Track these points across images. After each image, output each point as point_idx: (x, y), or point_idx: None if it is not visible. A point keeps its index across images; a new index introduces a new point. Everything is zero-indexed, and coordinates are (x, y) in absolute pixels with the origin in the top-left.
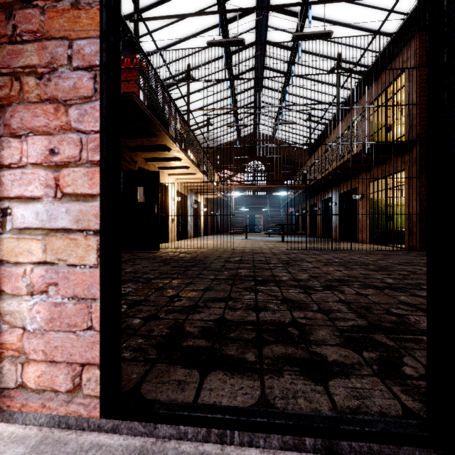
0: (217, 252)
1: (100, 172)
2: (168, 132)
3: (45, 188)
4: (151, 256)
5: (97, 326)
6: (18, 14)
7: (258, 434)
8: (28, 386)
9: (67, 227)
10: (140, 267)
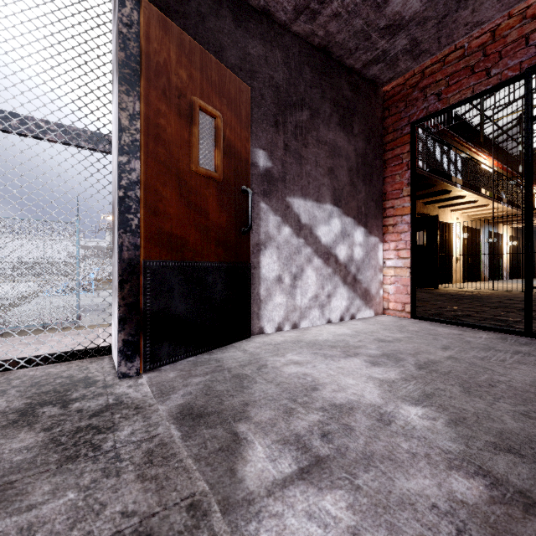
0: (506, 293)
1: (410, 251)
2: (446, 180)
3: (394, 256)
4: (429, 291)
5: (409, 293)
6: (387, 210)
7: (459, 326)
8: (390, 308)
9: (400, 266)
10: (419, 296)
